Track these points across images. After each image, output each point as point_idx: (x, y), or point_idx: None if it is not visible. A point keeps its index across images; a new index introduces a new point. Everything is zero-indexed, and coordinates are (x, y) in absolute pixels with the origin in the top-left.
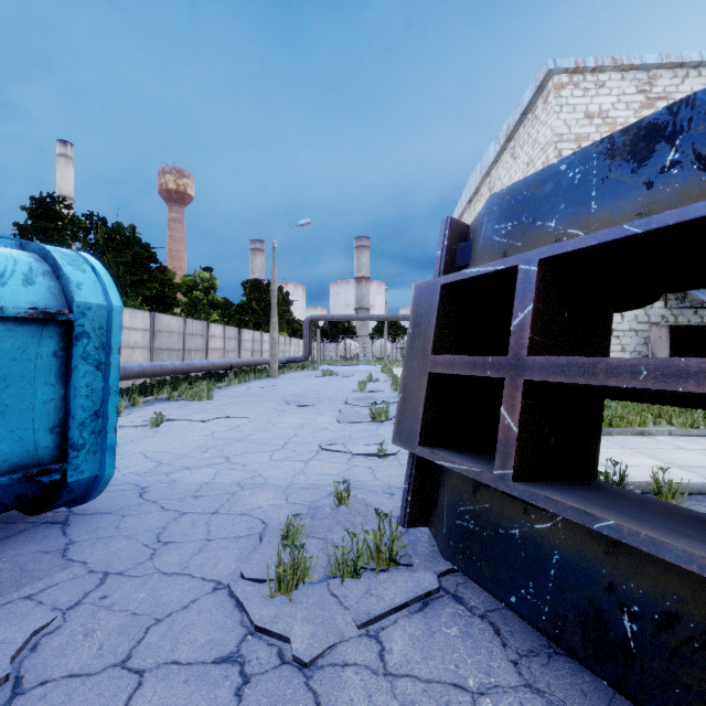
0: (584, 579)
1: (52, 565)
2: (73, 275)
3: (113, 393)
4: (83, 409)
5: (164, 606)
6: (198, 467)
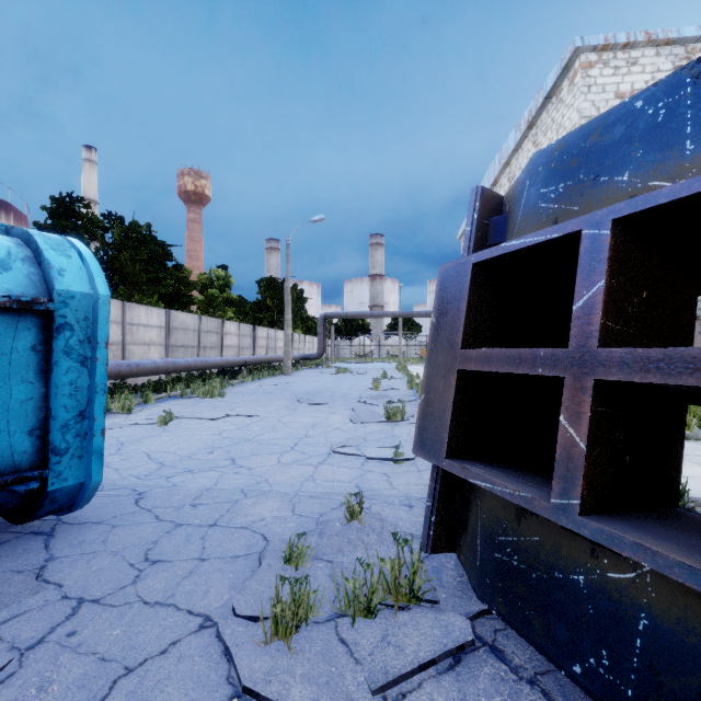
0: (691, 662)
1: (23, 588)
2: (55, 260)
3: (99, 391)
4: (66, 410)
5: (139, 649)
6: (201, 470)
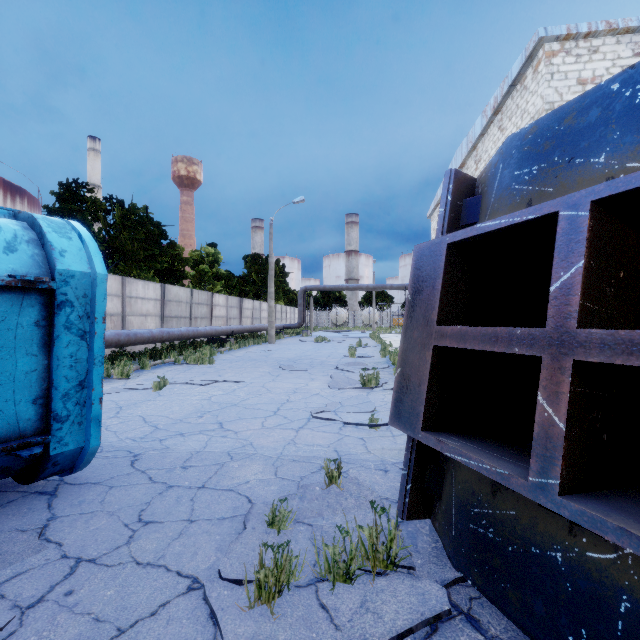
0: None
1: (26, 547)
2: (57, 242)
3: (97, 363)
4: (66, 380)
5: (131, 610)
6: (191, 433)
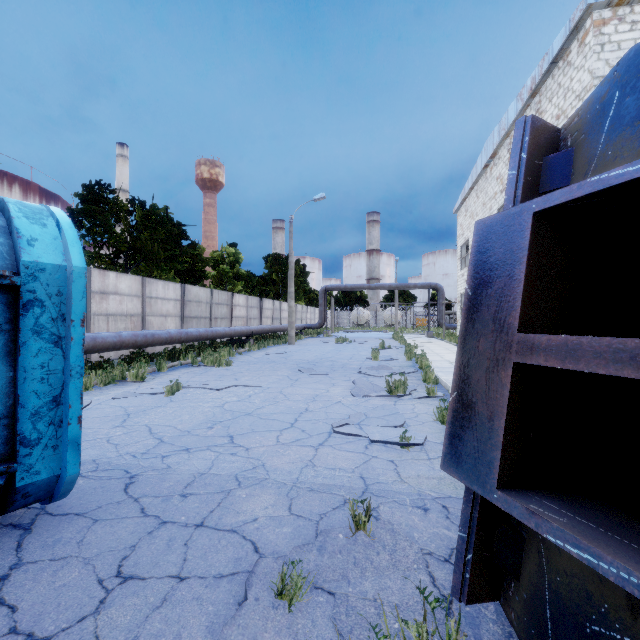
0: None
1: None
2: (26, 229)
3: (75, 375)
4: (36, 396)
5: None
6: (197, 449)
